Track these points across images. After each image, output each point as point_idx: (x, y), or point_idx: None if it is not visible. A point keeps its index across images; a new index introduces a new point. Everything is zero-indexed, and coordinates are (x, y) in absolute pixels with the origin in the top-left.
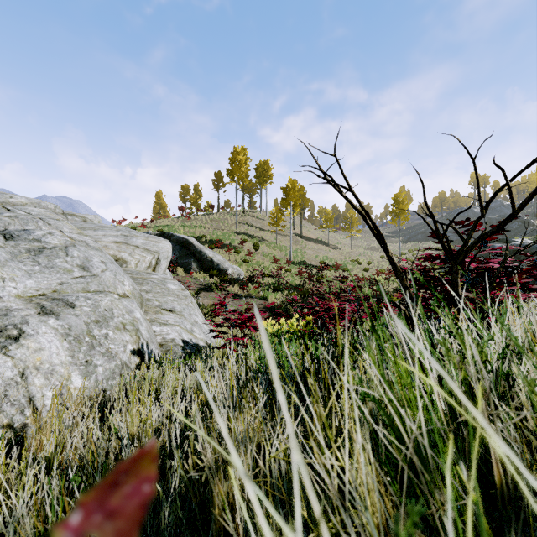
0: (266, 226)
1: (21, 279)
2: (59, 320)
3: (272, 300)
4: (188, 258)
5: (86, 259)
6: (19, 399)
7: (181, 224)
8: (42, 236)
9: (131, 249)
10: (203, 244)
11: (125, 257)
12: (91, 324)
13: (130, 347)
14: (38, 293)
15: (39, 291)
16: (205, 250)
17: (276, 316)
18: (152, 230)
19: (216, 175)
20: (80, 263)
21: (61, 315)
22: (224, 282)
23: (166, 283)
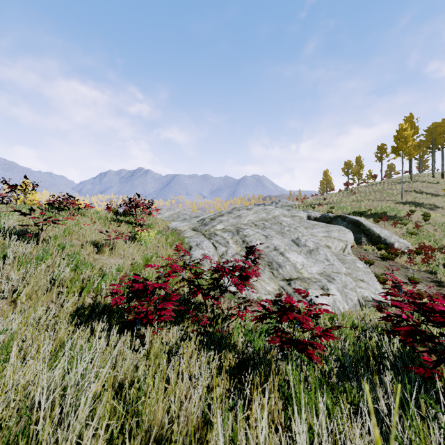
0: (440, 190)
1: (314, 266)
2: (334, 285)
3: (441, 276)
4: (358, 234)
5: (326, 255)
6: (336, 307)
7: (347, 198)
8: (305, 242)
9: (332, 240)
10: (368, 217)
11: (329, 244)
12: (342, 287)
13: (355, 298)
14: (320, 272)
15: (320, 271)
16: (373, 228)
17: (444, 290)
18: (326, 207)
19: (378, 148)
20: (324, 257)
21: (333, 283)
22: (391, 254)
23: (355, 263)
